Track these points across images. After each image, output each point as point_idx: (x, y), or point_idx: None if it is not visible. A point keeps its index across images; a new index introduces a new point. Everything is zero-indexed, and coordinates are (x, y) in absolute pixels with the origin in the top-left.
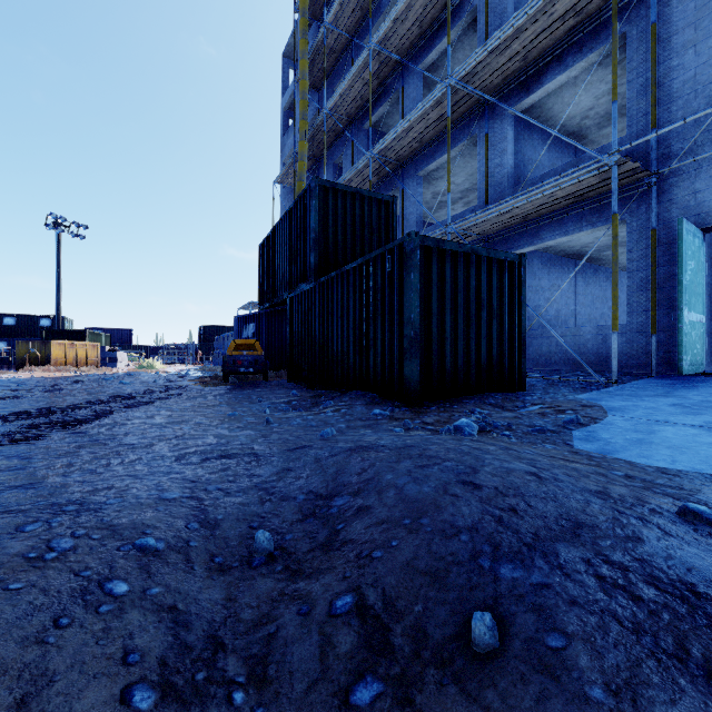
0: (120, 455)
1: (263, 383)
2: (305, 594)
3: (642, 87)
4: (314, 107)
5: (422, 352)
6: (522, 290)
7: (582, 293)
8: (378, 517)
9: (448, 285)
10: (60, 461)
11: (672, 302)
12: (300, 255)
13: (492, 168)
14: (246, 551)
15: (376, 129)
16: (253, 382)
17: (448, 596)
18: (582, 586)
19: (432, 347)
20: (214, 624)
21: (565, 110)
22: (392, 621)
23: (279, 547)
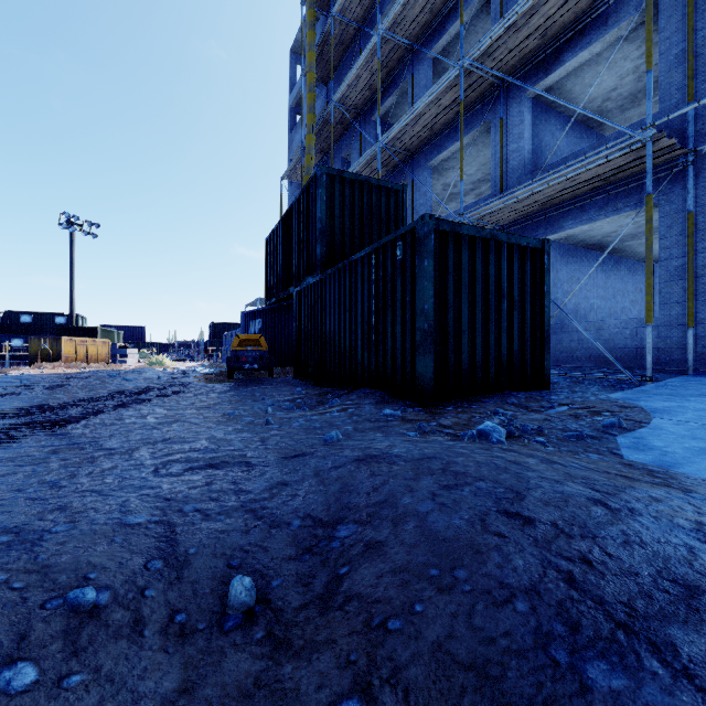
0: (93, 463)
1: (268, 380)
2: (290, 689)
3: (676, 58)
4: (322, 101)
5: (436, 346)
6: (545, 280)
7: (602, 285)
8: (394, 562)
9: (465, 273)
10: (23, 469)
11: None
12: (306, 247)
13: (507, 154)
14: (218, 603)
15: (385, 121)
16: (258, 378)
17: None
18: None
19: (447, 341)
20: None
21: (586, 92)
22: None
23: (263, 599)
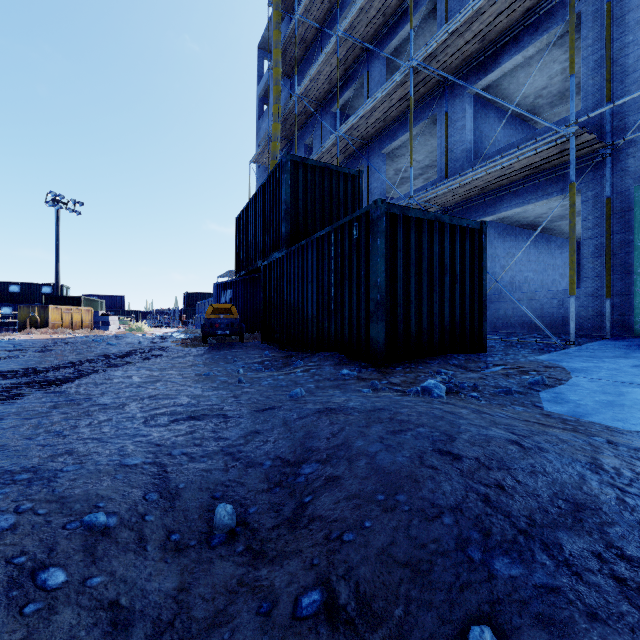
0: (91, 416)
1: (238, 344)
2: (267, 586)
3: (596, 63)
4: (286, 93)
5: (388, 314)
6: (483, 256)
7: (535, 260)
8: (349, 491)
9: (413, 251)
10: (30, 422)
11: (626, 267)
12: (273, 225)
13: (451, 144)
14: (206, 526)
15: (343, 112)
16: (229, 343)
17: (434, 598)
18: (599, 592)
19: (397, 310)
20: (159, 625)
21: (520, 90)
22: (367, 629)
23: (242, 522)
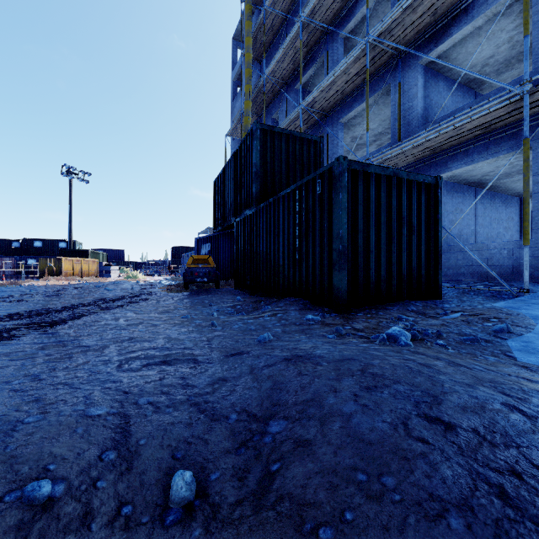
0: (71, 358)
1: (215, 290)
2: None
3: None
4: (256, 75)
5: (349, 263)
6: (438, 209)
7: (481, 215)
8: (323, 462)
9: (373, 204)
10: (14, 363)
11: None
12: (244, 186)
13: (404, 111)
14: (162, 496)
15: (305, 89)
16: (207, 289)
17: None
18: None
19: (358, 259)
20: None
21: (468, 59)
22: None
23: (202, 493)
